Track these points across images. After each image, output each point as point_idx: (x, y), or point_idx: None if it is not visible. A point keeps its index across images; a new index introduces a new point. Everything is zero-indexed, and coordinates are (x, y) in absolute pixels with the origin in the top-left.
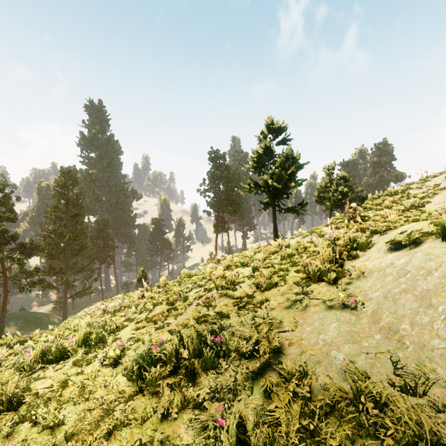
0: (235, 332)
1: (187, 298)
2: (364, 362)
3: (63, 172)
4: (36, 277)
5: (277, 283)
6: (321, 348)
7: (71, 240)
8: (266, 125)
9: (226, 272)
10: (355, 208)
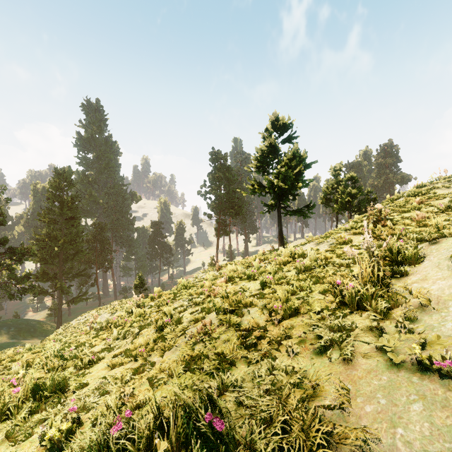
0: (245, 400)
1: (181, 321)
2: None
3: (57, 173)
4: (29, 282)
5: (298, 309)
6: None
7: (66, 244)
8: (271, 122)
9: (229, 286)
10: (379, 210)
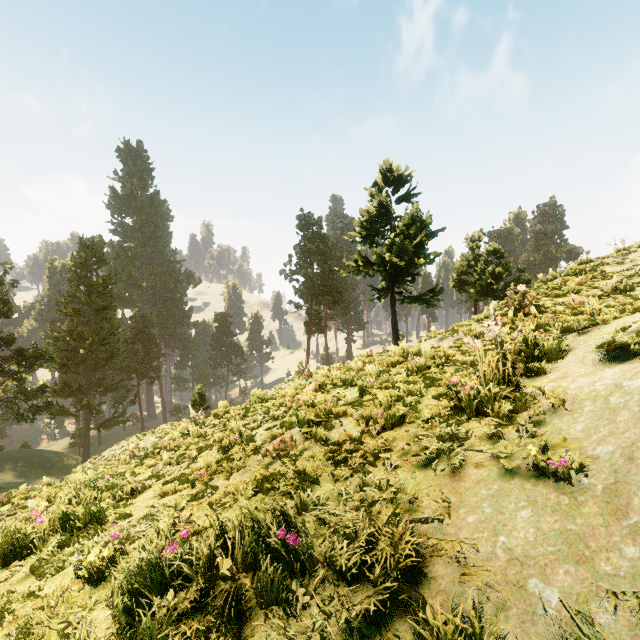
0: (327, 517)
1: (253, 439)
2: (611, 616)
3: (83, 245)
4: (43, 398)
5: (403, 417)
6: (504, 568)
7: (95, 344)
8: (381, 173)
9: (319, 396)
10: (523, 293)
